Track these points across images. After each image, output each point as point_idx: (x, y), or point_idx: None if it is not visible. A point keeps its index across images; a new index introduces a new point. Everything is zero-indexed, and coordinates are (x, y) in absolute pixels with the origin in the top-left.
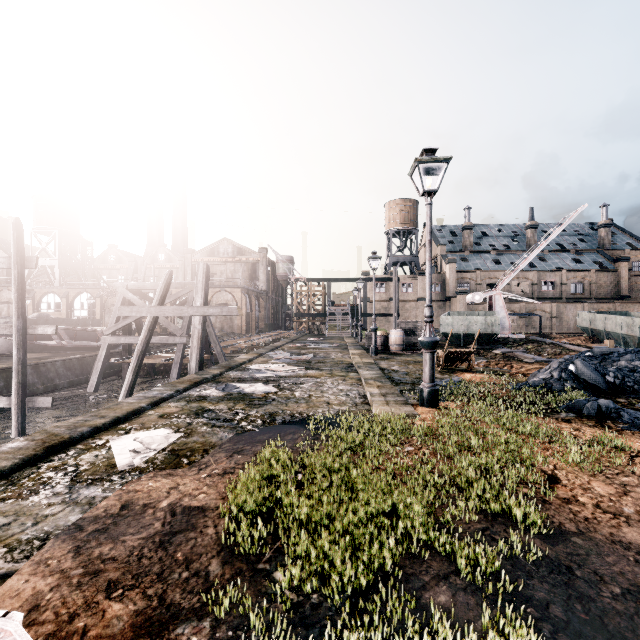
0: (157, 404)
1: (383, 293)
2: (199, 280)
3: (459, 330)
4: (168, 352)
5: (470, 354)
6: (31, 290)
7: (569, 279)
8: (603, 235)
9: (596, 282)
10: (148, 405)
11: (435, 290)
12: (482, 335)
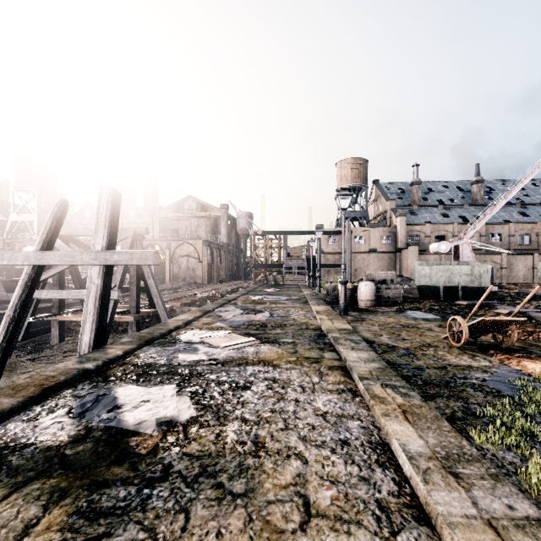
0: None
1: (336, 245)
2: (101, 212)
3: (438, 282)
4: None
5: (511, 324)
6: (11, 243)
7: (516, 231)
8: None
9: None
10: None
11: (386, 242)
12: (467, 288)
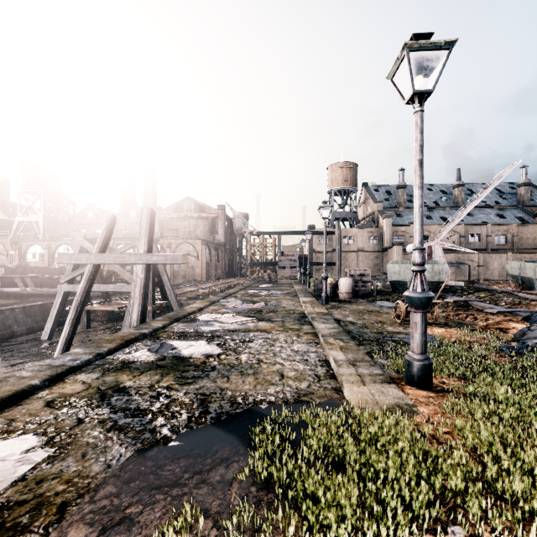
0: (60, 377)
1: (327, 245)
2: (142, 226)
3: (406, 278)
4: (127, 299)
5: (434, 305)
6: (18, 242)
7: (493, 232)
8: (523, 193)
9: (518, 234)
10: (43, 381)
11: (373, 242)
12: (429, 283)
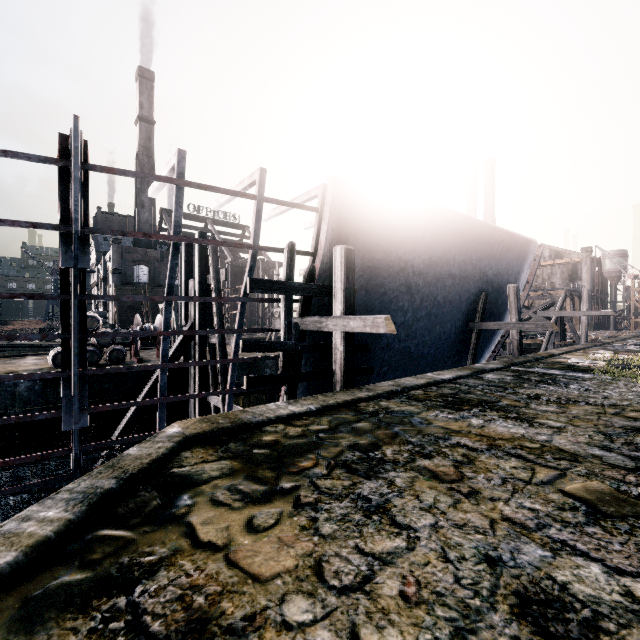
0: (588, 348)
1: None
2: (584, 297)
3: None
4: (530, 339)
5: None
6: None
7: None
8: None
9: None
10: (586, 347)
11: None
12: None
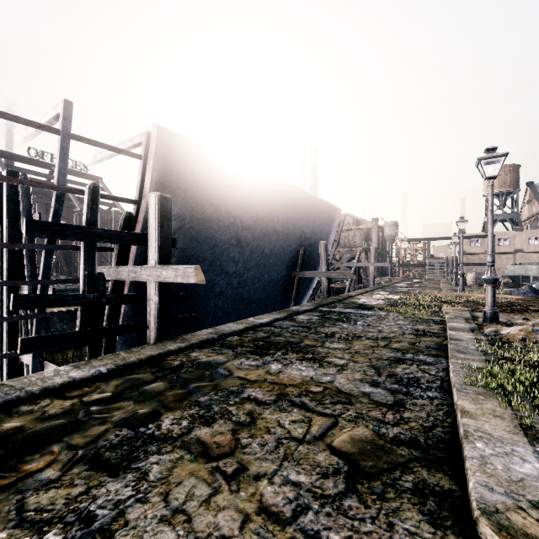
0: (374, 290)
1: (478, 247)
2: (372, 253)
3: (519, 274)
4: (339, 284)
5: (500, 283)
6: None
7: None
8: None
9: None
10: (373, 290)
11: (534, 243)
12: (536, 277)
